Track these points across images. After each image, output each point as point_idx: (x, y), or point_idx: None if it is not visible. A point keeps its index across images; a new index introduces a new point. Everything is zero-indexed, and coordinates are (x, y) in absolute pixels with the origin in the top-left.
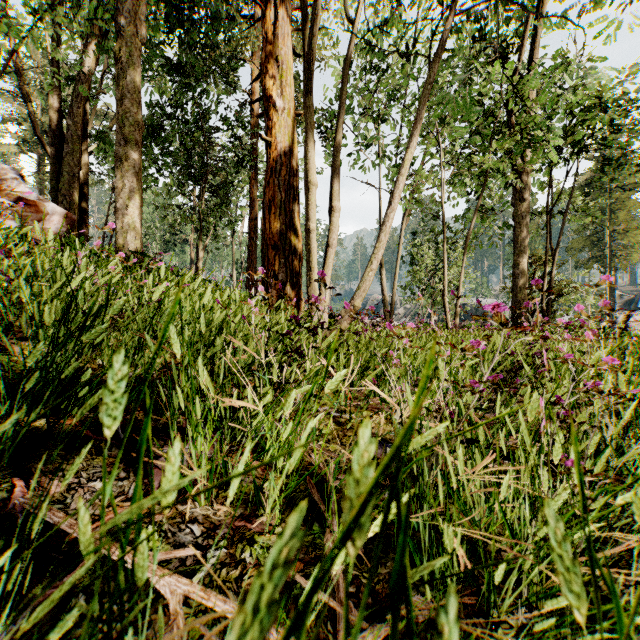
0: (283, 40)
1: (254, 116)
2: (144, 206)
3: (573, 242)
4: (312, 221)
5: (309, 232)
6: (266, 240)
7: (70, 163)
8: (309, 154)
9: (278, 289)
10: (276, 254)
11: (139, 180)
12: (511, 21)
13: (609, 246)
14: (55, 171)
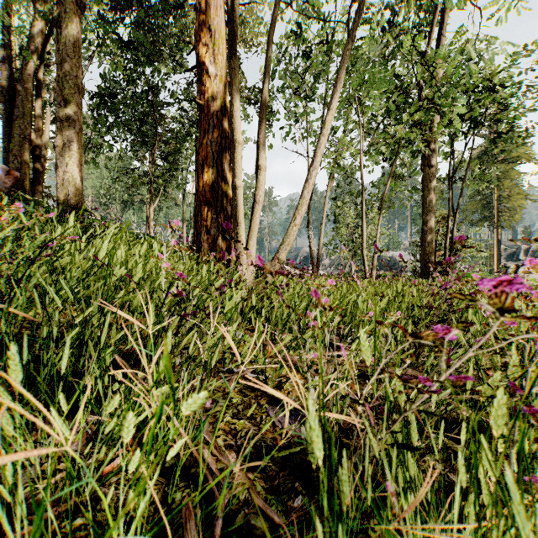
0: (215, 11)
1: None
2: (106, 170)
3: (468, 205)
4: (239, 178)
5: (236, 188)
6: (199, 197)
7: (22, 126)
8: (236, 113)
9: (210, 243)
10: (208, 210)
11: (80, 140)
12: (420, 10)
13: (497, 208)
14: (8, 133)
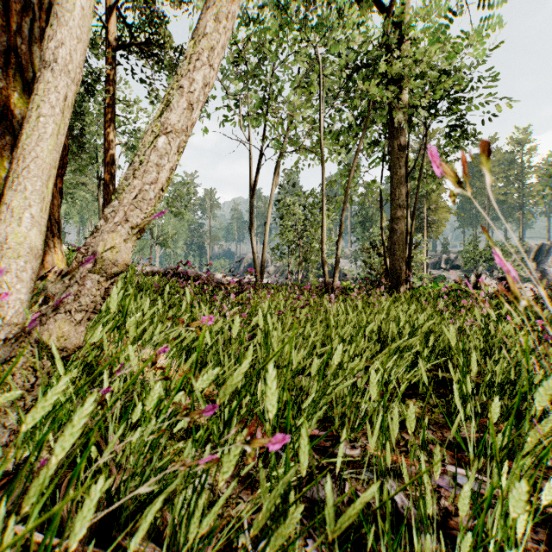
0: None
1: (111, 48)
2: None
3: None
4: None
5: None
6: None
7: None
8: None
9: None
10: None
11: None
12: None
13: (426, 220)
14: None
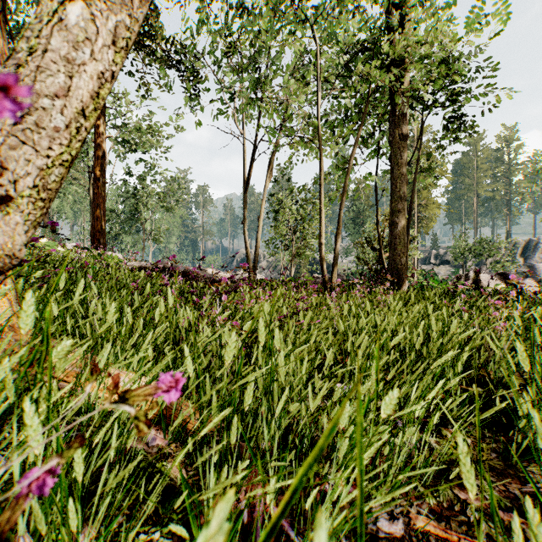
0: None
1: None
2: None
3: None
4: None
5: None
6: None
7: None
8: None
9: None
10: None
11: None
12: None
13: (417, 216)
14: None
